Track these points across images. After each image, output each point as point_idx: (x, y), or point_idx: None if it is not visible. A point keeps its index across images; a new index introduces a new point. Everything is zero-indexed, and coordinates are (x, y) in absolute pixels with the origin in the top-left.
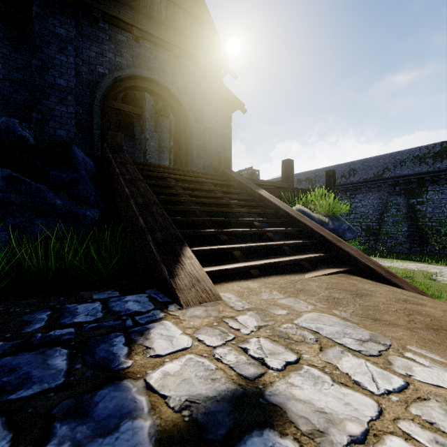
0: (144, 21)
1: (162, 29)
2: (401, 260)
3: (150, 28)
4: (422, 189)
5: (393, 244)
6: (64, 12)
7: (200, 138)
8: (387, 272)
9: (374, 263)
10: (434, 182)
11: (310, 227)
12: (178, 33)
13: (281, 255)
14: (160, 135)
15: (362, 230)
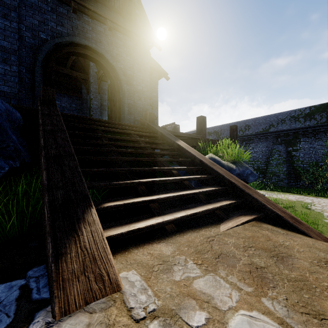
0: None
1: (98, 6)
2: (283, 192)
3: (87, 4)
4: (296, 140)
5: (277, 180)
6: None
7: (131, 98)
8: (292, 219)
9: (280, 209)
10: (305, 135)
11: (222, 174)
12: (112, 11)
13: (197, 202)
14: (102, 96)
15: (254, 170)
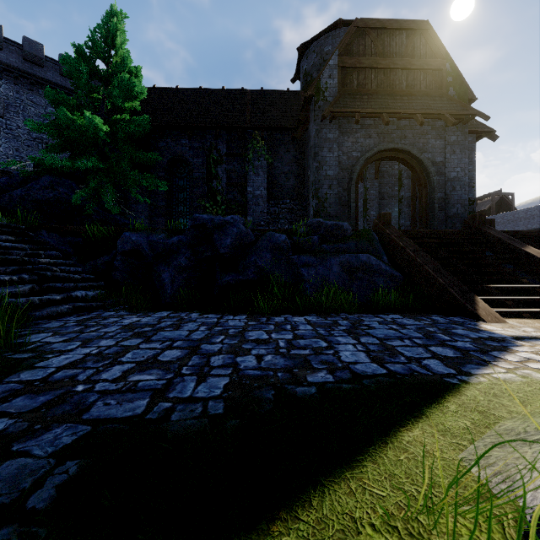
0: (389, 102)
1: (404, 101)
2: None
3: (395, 107)
4: None
5: None
6: (331, 122)
7: (441, 190)
8: None
9: None
10: None
11: None
12: (419, 97)
13: None
14: (380, 181)
15: None
